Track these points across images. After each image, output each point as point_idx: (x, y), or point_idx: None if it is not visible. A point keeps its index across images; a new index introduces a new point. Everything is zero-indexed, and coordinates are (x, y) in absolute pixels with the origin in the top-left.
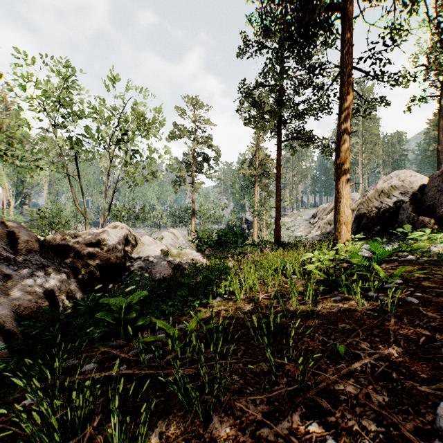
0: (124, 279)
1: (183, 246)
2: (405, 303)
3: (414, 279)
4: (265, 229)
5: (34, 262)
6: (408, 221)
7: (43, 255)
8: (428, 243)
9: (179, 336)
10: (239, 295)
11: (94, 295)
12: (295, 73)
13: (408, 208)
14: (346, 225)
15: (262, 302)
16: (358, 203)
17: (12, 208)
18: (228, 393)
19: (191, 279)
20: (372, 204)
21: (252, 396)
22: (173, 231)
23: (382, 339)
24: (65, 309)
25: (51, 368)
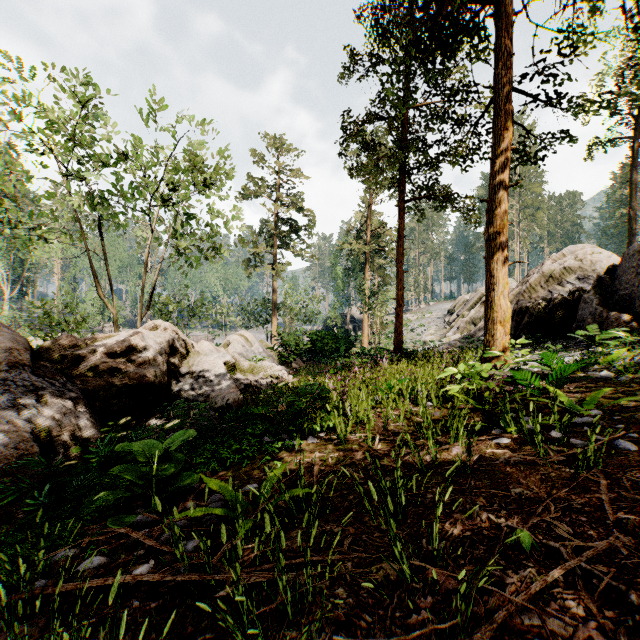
0: (165, 408)
1: (260, 355)
2: (616, 451)
3: (621, 410)
4: (379, 331)
5: (20, 383)
6: (593, 318)
7: (38, 372)
8: (627, 352)
9: (246, 505)
10: (344, 435)
11: (117, 433)
12: (424, 101)
13: (593, 300)
14: (503, 324)
15: (380, 447)
16: (515, 293)
17: (7, 300)
18: (328, 626)
19: (269, 409)
20: (536, 294)
21: (371, 637)
22: (244, 334)
23: (591, 518)
24: (68, 456)
25: (30, 563)
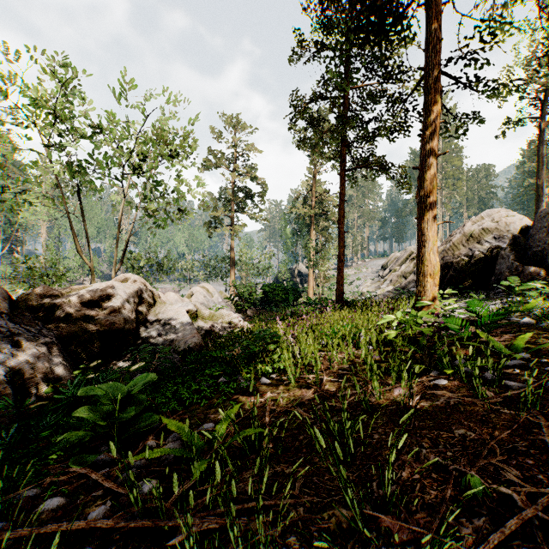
0: (132, 352)
1: (219, 305)
2: None
3: (547, 353)
4: (323, 283)
5: None
6: (510, 272)
7: (16, 319)
8: (543, 301)
9: (202, 445)
10: (294, 376)
11: (87, 375)
12: (362, 83)
13: (509, 256)
14: (432, 277)
15: (327, 387)
16: (440, 251)
17: None
18: None
19: (226, 352)
20: (458, 252)
21: None
22: (206, 286)
23: (537, 461)
24: (41, 397)
25: None
